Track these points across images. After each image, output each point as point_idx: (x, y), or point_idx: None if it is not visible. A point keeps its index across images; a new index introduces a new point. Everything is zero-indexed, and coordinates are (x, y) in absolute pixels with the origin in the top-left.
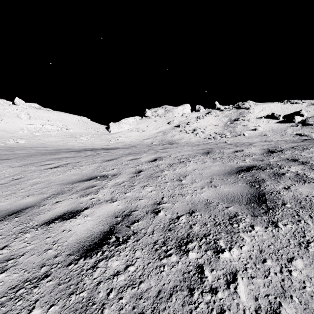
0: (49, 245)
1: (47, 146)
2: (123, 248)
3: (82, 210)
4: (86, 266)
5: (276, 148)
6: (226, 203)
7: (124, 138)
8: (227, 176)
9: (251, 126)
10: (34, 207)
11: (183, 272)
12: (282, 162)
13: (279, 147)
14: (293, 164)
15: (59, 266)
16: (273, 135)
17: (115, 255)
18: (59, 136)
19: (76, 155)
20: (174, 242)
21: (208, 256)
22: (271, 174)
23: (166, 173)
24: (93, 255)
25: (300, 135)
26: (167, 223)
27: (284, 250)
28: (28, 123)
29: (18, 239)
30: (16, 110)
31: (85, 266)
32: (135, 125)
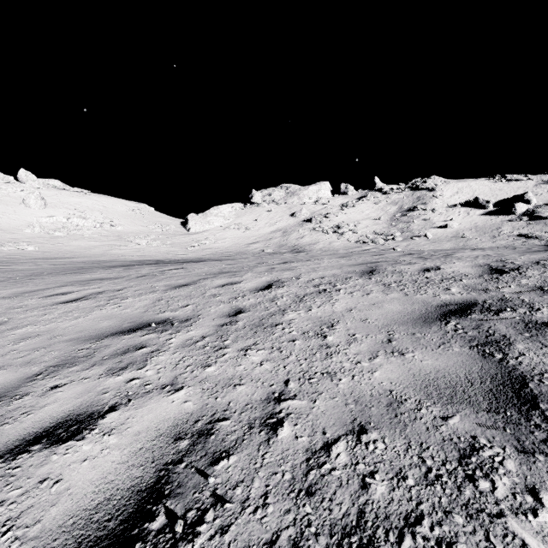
0: None
1: (74, 257)
2: None
3: (101, 414)
4: None
5: (505, 264)
6: (440, 404)
7: (213, 241)
8: (422, 326)
9: (438, 220)
10: None
11: None
12: (530, 294)
13: (510, 262)
14: None
15: None
16: (477, 236)
17: None
18: (98, 238)
19: (122, 274)
20: (326, 546)
21: None
22: (517, 324)
23: (292, 317)
24: None
25: (527, 236)
26: (300, 466)
27: None
28: (42, 214)
29: None
30: (21, 192)
31: None
32: (234, 219)
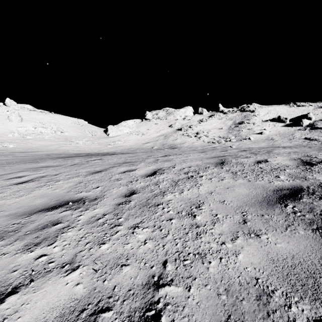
0: None
1: (38, 151)
2: None
3: (2, 298)
4: None
5: (312, 158)
6: (308, 299)
7: (123, 141)
8: (267, 208)
9: (257, 129)
10: None
11: None
12: None
13: (314, 157)
14: None
15: None
16: (280, 139)
17: None
18: (53, 140)
19: (61, 163)
20: None
21: None
22: None
23: (170, 198)
24: None
25: (310, 139)
26: None
27: None
28: (19, 125)
29: None
30: (7, 112)
31: None
32: (135, 128)
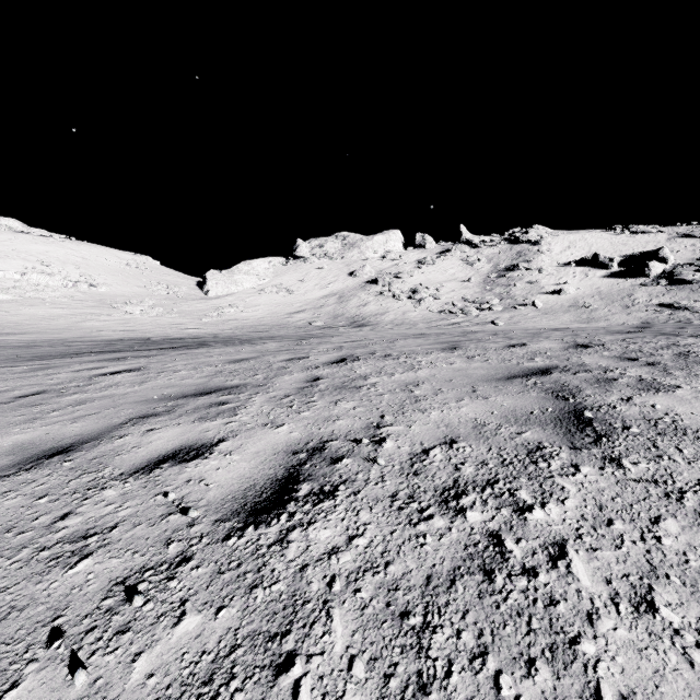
0: None
1: (18, 332)
2: None
3: None
4: None
5: None
6: None
7: (241, 309)
8: None
9: (548, 284)
10: None
11: None
12: None
13: None
14: None
15: None
16: (603, 305)
17: None
18: (67, 304)
19: (1, 385)
20: None
21: None
22: None
23: None
24: None
25: (672, 306)
26: None
27: None
28: None
29: None
30: None
31: None
32: (271, 279)
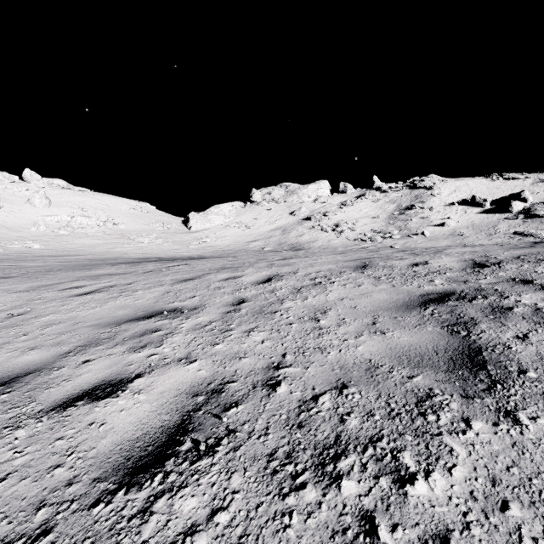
0: (60, 457)
1: (79, 254)
2: (206, 465)
3: (130, 380)
4: (129, 508)
5: (488, 259)
6: (408, 368)
7: (214, 239)
8: (403, 312)
9: (436, 218)
10: (40, 372)
11: (331, 529)
12: (503, 285)
13: (493, 258)
14: (524, 289)
15: (74, 508)
16: (473, 234)
17: (189, 484)
18: (101, 236)
19: (129, 270)
20: (311, 455)
21: (382, 490)
22: (486, 309)
23: (290, 305)
24: (145, 483)
25: (522, 234)
26: (293, 410)
27: (543, 481)
28: (47, 213)
29: (0, 442)
30: (26, 191)
31: (127, 509)
32: (234, 218)
